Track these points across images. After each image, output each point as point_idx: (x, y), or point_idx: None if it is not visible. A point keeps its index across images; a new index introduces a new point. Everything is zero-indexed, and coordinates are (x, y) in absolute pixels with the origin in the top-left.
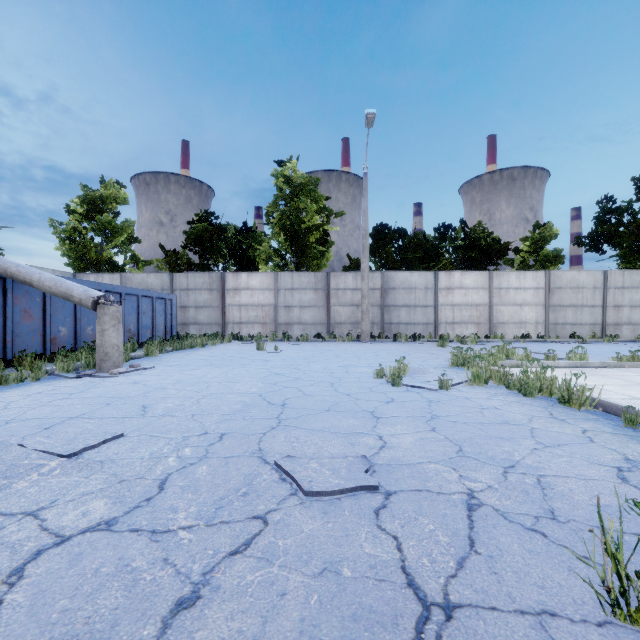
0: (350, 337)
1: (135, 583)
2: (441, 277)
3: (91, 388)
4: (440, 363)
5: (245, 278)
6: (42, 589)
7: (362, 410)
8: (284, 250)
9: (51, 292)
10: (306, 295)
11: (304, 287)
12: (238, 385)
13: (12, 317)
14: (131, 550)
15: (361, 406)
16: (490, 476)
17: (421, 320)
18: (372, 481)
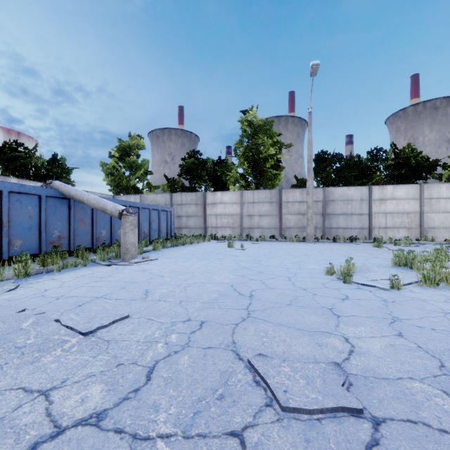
0: (298, 238)
1: None
2: (375, 190)
3: (115, 273)
4: (381, 262)
5: (220, 195)
6: None
7: (321, 306)
8: (247, 174)
9: (94, 207)
10: (263, 207)
11: (262, 201)
12: (215, 276)
13: (74, 224)
14: None
15: (319, 302)
16: None
17: (357, 225)
18: (354, 401)
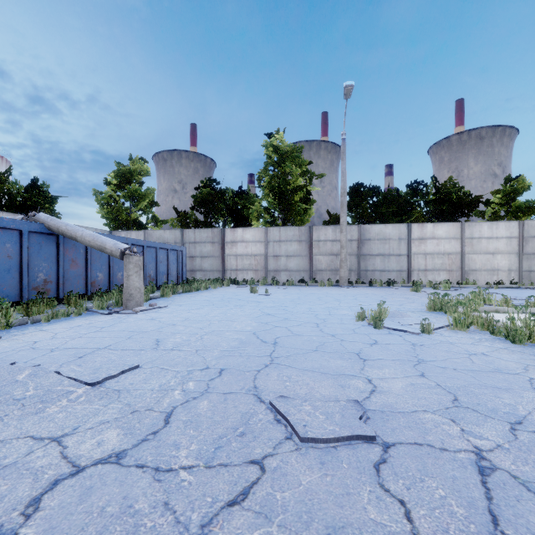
0: (330, 282)
1: (136, 530)
2: (414, 229)
3: (118, 323)
4: (417, 307)
5: (240, 232)
6: (52, 526)
7: (348, 351)
8: (273, 208)
9: (90, 245)
10: (291, 246)
11: (290, 239)
12: (235, 323)
13: (63, 265)
14: (135, 489)
15: (347, 347)
16: (496, 433)
17: (395, 267)
18: (368, 430)
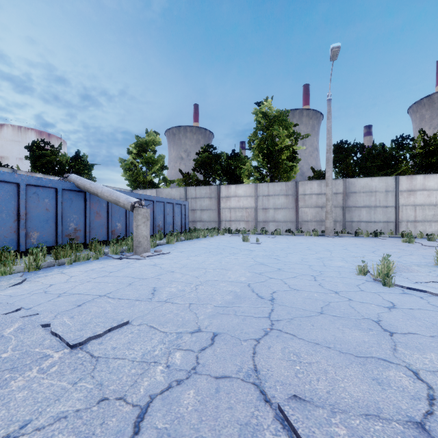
0: (316, 232)
1: None
2: (402, 181)
3: (125, 268)
4: (420, 260)
5: (233, 189)
6: None
7: (363, 317)
8: (262, 167)
9: (108, 200)
10: (279, 200)
11: (277, 194)
12: (229, 273)
13: (89, 216)
14: None
15: (359, 311)
16: None
17: (381, 219)
18: None
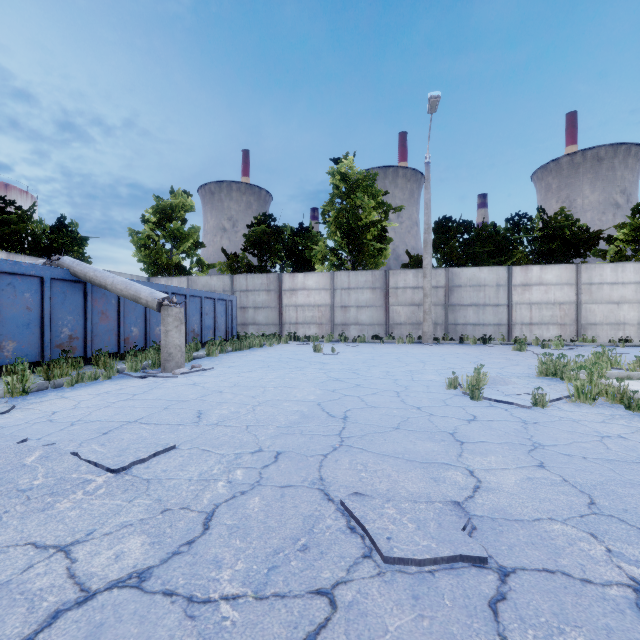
0: (411, 339)
1: None
2: (516, 272)
3: (153, 389)
4: (523, 371)
5: (301, 278)
6: None
7: (439, 430)
8: (340, 249)
9: (122, 295)
10: (363, 295)
11: (361, 286)
12: (295, 391)
13: (91, 318)
14: (160, 629)
15: (437, 424)
16: None
17: (491, 321)
18: (476, 548)
